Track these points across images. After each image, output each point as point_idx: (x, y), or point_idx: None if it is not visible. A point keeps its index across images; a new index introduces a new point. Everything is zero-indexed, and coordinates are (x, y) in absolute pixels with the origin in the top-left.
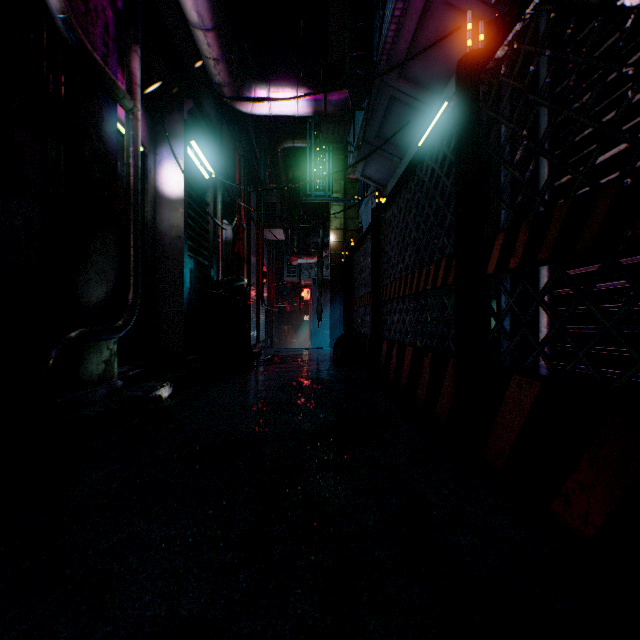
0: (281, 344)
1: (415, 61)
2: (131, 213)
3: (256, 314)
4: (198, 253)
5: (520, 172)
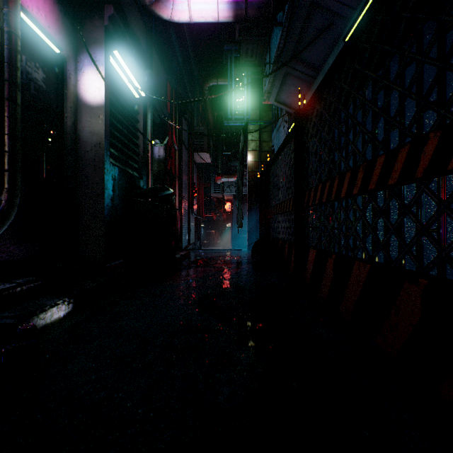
0: (210, 244)
1: None
2: (4, 91)
3: (187, 222)
4: (126, 164)
5: None
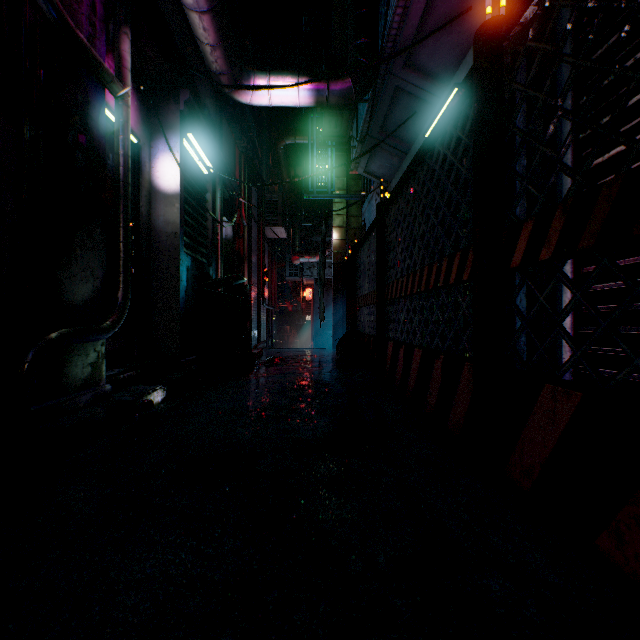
0: (283, 344)
1: (422, 48)
2: (121, 206)
3: (257, 314)
4: (196, 251)
5: (553, 149)
